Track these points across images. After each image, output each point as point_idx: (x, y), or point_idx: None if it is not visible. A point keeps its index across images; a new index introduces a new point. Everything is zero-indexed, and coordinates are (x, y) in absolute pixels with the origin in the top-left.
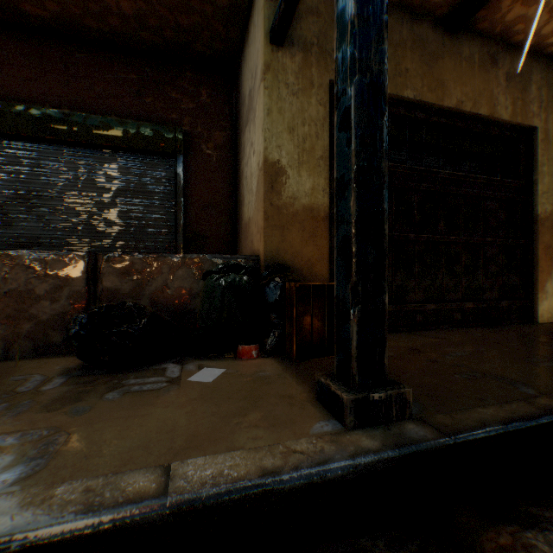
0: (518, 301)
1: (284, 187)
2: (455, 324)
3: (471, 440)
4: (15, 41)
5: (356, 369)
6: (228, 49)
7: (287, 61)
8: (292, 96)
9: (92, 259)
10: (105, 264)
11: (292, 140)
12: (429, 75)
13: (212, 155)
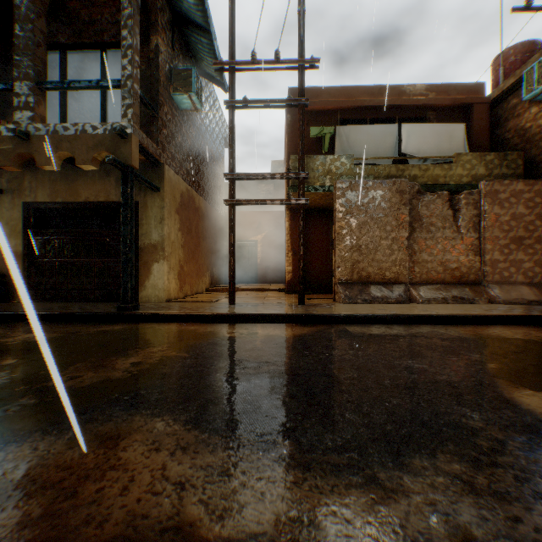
0: None
1: None
2: (90, 300)
3: None
4: None
5: None
6: None
7: (7, 199)
8: (9, 211)
9: None
10: None
11: (9, 227)
12: (71, 189)
13: None
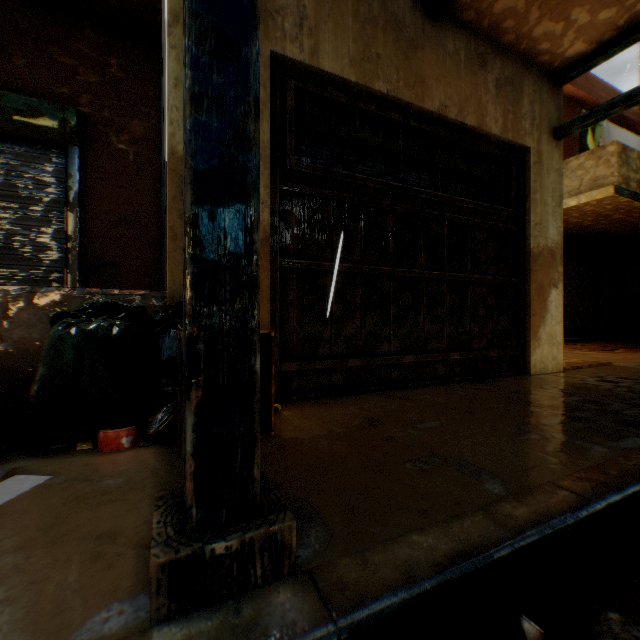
0: (511, 350)
1: None
2: (439, 380)
3: (376, 619)
4: None
5: (192, 494)
6: (145, 3)
7: None
8: None
9: None
10: None
11: None
12: (406, 67)
13: (128, 151)
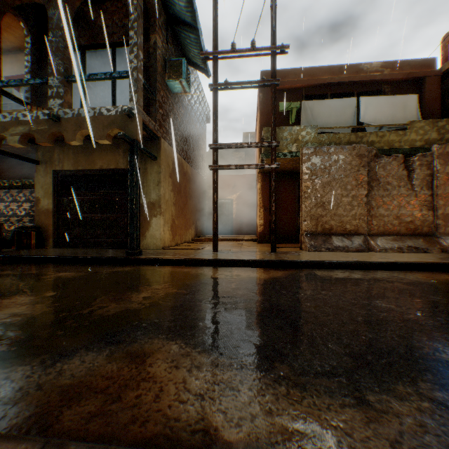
0: None
1: (41, 204)
2: (103, 247)
3: None
4: (13, 162)
5: None
6: None
7: (42, 168)
8: (43, 177)
9: (3, 225)
10: (4, 226)
11: (43, 190)
12: (89, 159)
13: None
